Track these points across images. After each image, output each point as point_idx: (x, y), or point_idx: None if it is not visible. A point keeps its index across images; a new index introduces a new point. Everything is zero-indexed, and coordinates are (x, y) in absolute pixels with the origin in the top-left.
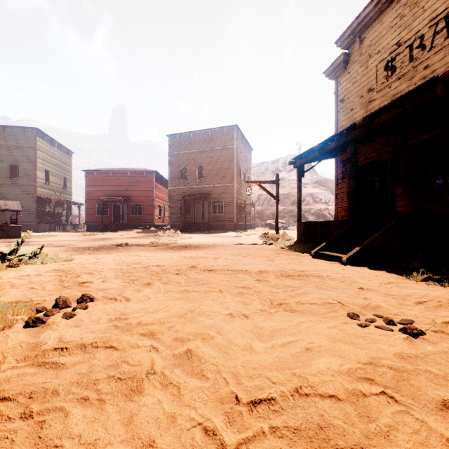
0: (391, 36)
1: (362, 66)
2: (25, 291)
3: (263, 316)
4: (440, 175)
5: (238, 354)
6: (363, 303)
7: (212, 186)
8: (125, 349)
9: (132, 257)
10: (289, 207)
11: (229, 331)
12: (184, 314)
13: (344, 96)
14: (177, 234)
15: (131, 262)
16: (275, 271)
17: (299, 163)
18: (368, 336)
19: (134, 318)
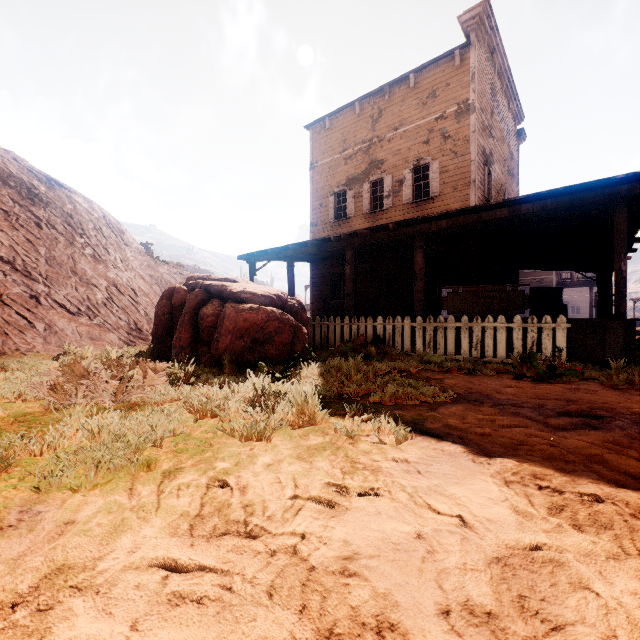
0: None
1: None
2: None
3: None
4: None
5: None
6: None
7: (571, 297)
8: None
9: None
10: None
11: None
12: None
13: None
14: None
15: None
16: None
17: (633, 300)
18: None
19: None
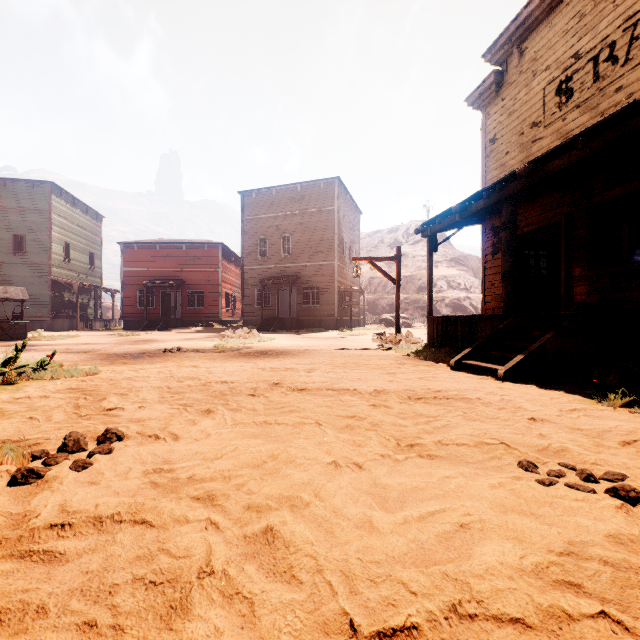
0: (565, 44)
1: (522, 89)
2: (20, 423)
3: (386, 465)
4: (635, 249)
5: (350, 535)
6: (539, 444)
7: (304, 265)
8: (165, 525)
9: (186, 368)
10: (413, 295)
11: (334, 493)
12: (261, 462)
13: (495, 134)
14: (252, 335)
15: (184, 377)
16: (398, 390)
17: (431, 232)
18: (557, 502)
19: (183, 470)
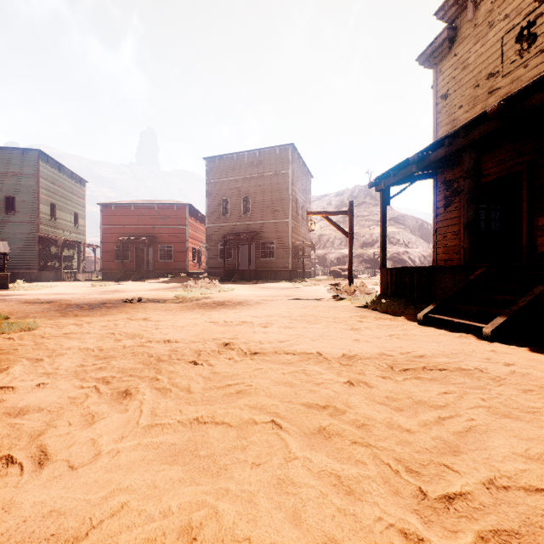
0: None
1: (477, 42)
2: None
3: None
4: None
5: None
6: None
7: (262, 222)
8: None
9: (134, 322)
10: (358, 250)
11: None
12: None
13: (447, 89)
14: (213, 285)
15: (127, 333)
16: (372, 355)
17: (385, 185)
18: None
19: None
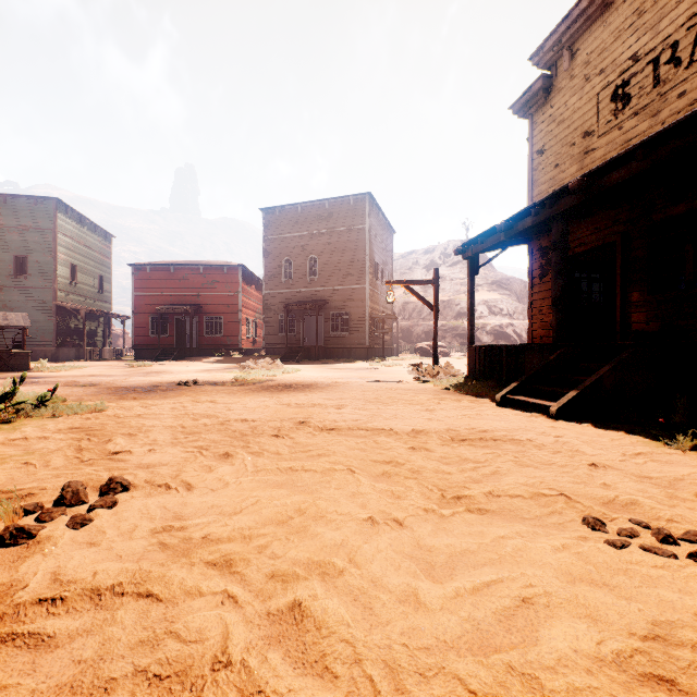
0: (622, 45)
1: (573, 95)
2: (14, 469)
3: (430, 522)
4: None
5: (393, 613)
6: (604, 495)
7: (332, 289)
8: (175, 598)
9: (202, 404)
10: (451, 321)
11: (372, 558)
12: (287, 518)
13: (543, 144)
14: (276, 365)
15: (200, 414)
16: (439, 430)
17: (472, 252)
18: (633, 569)
19: (197, 528)
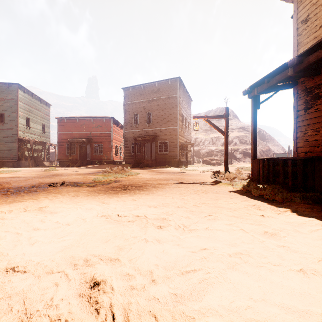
0: None
1: None
2: None
3: None
4: None
5: None
6: None
7: (159, 129)
8: None
9: (21, 216)
10: (220, 147)
11: None
12: None
13: (308, 14)
14: (124, 171)
15: None
16: None
17: (258, 91)
18: None
19: None
